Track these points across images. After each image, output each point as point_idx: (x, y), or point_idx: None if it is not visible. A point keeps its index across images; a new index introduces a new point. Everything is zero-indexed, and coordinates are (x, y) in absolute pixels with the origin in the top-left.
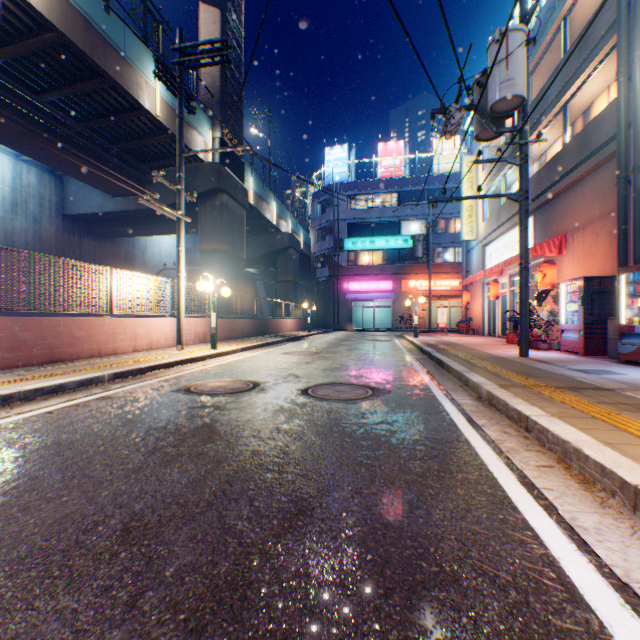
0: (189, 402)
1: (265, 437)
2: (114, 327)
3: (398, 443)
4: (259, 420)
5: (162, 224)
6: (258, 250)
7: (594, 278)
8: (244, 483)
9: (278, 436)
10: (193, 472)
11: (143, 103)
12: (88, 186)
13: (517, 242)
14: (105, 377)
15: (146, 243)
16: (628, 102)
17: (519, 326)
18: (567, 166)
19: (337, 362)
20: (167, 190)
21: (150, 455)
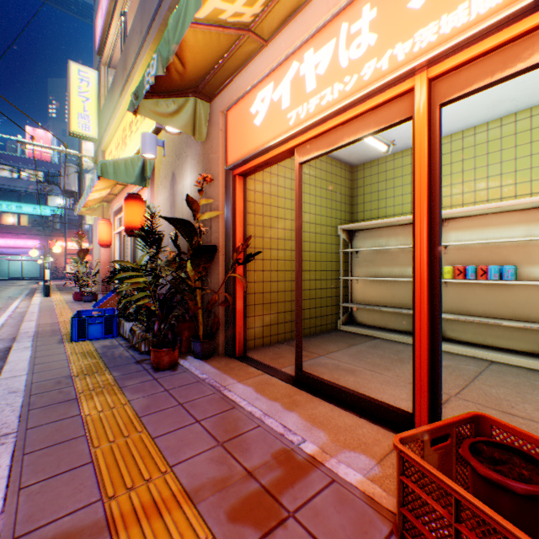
0: None
1: None
2: None
3: None
4: None
5: None
6: None
7: None
8: None
9: None
10: None
11: None
12: None
13: None
14: None
15: None
16: None
17: None
18: None
19: None
20: None
21: None
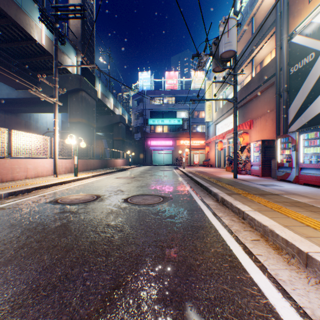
0: (55, 209)
1: (100, 231)
2: (12, 164)
3: (177, 230)
4: (97, 219)
5: (47, 106)
6: (103, 123)
7: (266, 140)
8: (81, 267)
9: (108, 230)
10: (47, 261)
11: (34, 36)
12: (0, 82)
13: (231, 123)
14: (2, 195)
15: (38, 117)
16: (280, 59)
17: (233, 163)
18: (253, 87)
19: (144, 182)
20: (50, 87)
21: (19, 250)
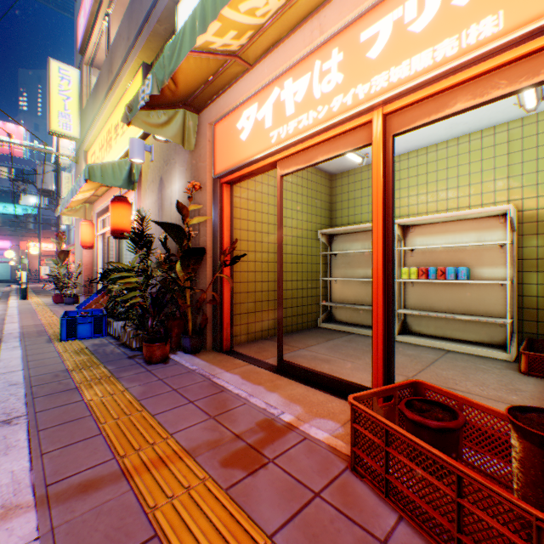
0: None
1: None
2: None
3: None
4: None
5: None
6: None
7: None
8: None
9: None
10: None
11: None
12: None
13: None
14: None
15: None
16: None
17: None
18: None
19: None
20: None
21: None
